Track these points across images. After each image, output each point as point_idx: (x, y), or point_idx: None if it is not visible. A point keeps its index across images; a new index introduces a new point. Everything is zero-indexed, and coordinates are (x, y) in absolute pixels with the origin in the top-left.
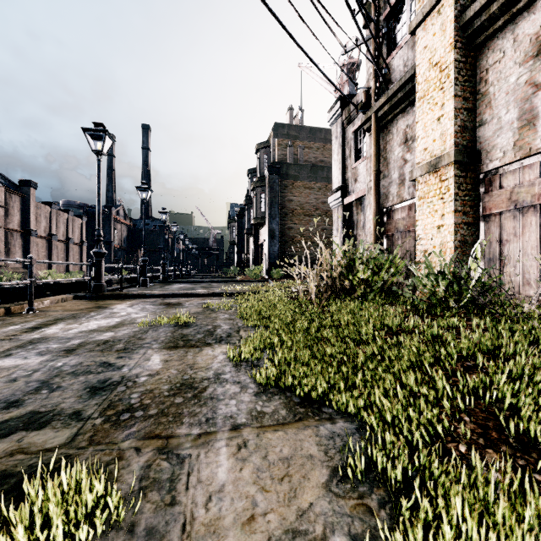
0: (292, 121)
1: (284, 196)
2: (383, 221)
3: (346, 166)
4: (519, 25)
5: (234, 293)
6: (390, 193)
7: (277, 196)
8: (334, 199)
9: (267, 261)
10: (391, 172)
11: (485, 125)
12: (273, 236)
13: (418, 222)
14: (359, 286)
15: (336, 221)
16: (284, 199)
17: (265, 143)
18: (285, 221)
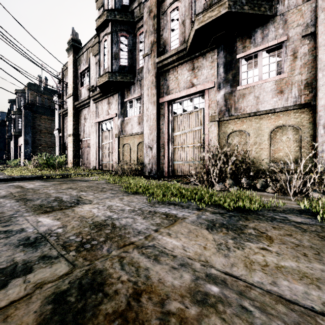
0: (41, 83)
1: (35, 122)
2: (66, 146)
3: (61, 121)
4: (83, 111)
5: (1, 170)
6: (67, 138)
7: (30, 122)
8: (56, 132)
9: (23, 156)
10: (67, 131)
11: (80, 129)
12: (27, 143)
13: (68, 148)
14: (43, 164)
15: (57, 141)
16: (35, 124)
17: (22, 90)
18: (35, 136)
